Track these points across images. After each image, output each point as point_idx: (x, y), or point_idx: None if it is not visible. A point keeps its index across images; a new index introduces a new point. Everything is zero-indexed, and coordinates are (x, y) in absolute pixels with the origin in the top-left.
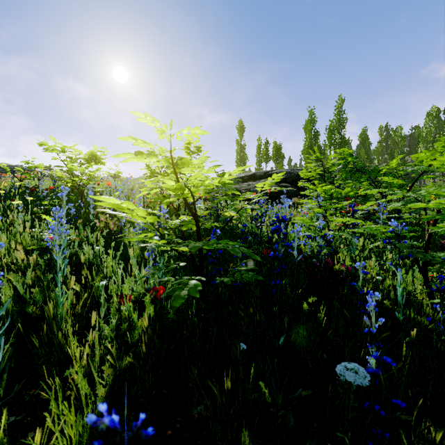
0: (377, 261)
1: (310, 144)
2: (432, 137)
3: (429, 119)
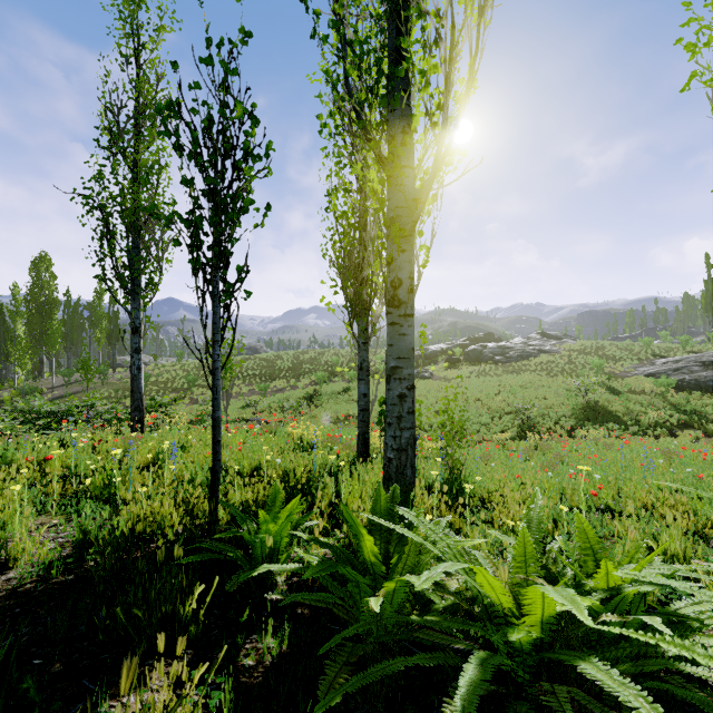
0: None
1: None
2: None
3: None
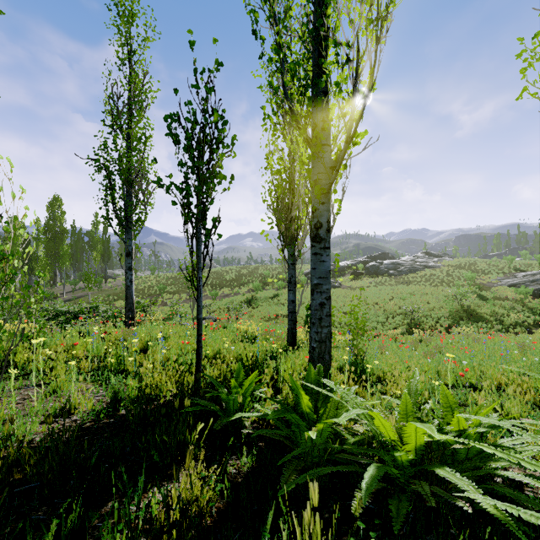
0: None
1: None
2: None
3: None
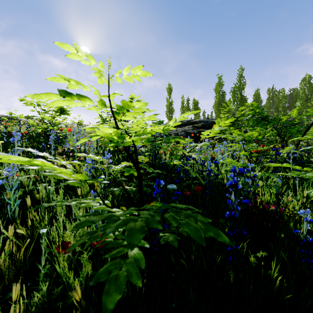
0: (294, 197)
1: (219, 101)
2: (306, 96)
3: (303, 83)
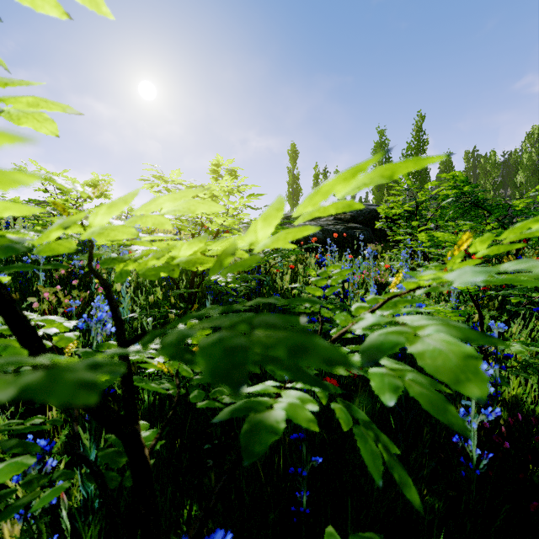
0: None
1: None
2: (533, 164)
3: (529, 141)
